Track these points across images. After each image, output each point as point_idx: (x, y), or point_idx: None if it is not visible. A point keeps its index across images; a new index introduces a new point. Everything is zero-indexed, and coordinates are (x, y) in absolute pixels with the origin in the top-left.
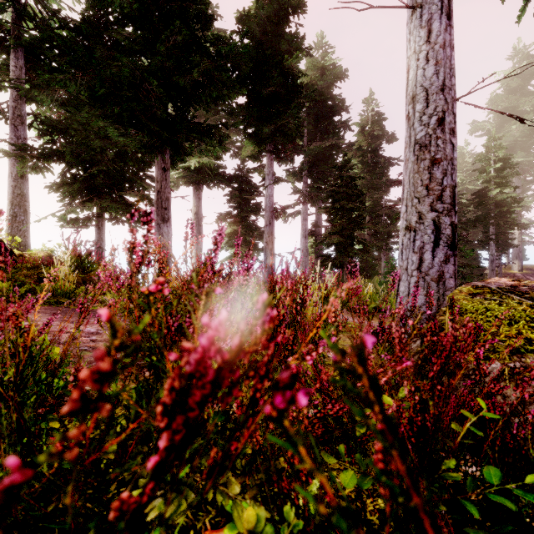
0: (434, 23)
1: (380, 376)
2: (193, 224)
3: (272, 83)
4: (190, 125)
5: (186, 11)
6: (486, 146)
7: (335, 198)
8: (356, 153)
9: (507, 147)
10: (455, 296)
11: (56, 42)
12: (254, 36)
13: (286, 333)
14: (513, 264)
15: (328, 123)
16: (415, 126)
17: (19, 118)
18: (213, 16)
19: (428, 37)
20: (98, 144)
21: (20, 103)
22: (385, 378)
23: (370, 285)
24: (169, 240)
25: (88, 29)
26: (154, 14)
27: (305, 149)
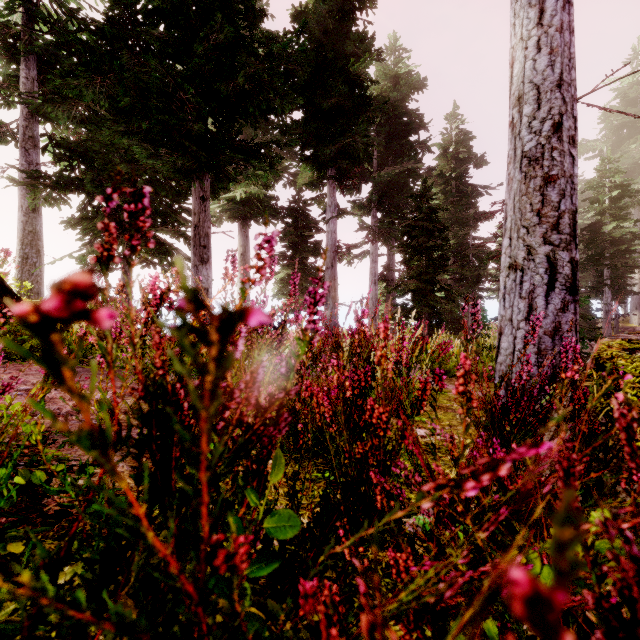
0: (548, 0)
1: (620, 521)
2: (235, 256)
3: (335, 92)
4: (235, 144)
5: (230, 4)
6: (599, 170)
7: (412, 235)
8: (437, 181)
9: (625, 171)
10: (604, 353)
11: (74, 48)
12: (312, 36)
13: (375, 409)
14: (632, 316)
15: (402, 143)
16: (522, 134)
17: (31, 140)
18: (262, 11)
19: (540, 18)
20: (124, 170)
21: (32, 121)
22: (628, 524)
23: (456, 341)
24: (209, 286)
25: (113, 31)
26: (191, 7)
27: (375, 176)
